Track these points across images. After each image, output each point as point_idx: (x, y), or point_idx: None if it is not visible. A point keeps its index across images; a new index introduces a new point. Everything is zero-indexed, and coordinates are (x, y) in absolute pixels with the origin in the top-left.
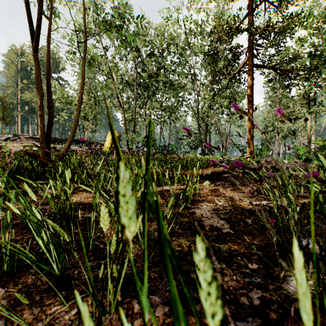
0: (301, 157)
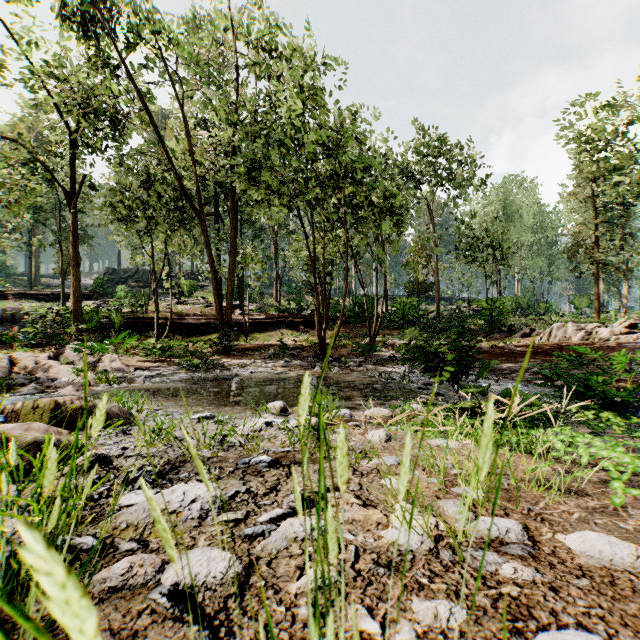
0: None
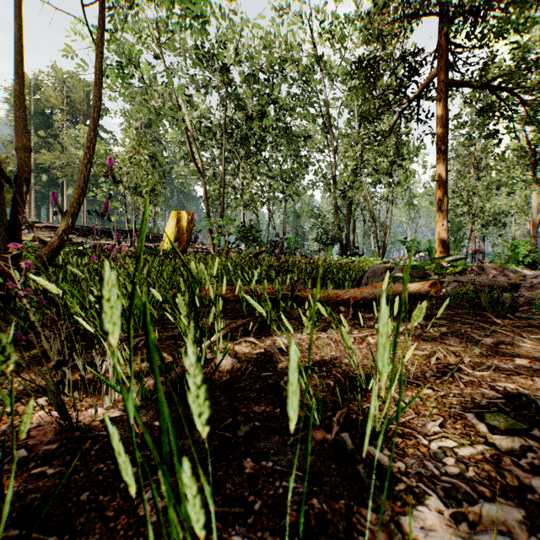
0: (523, 260)
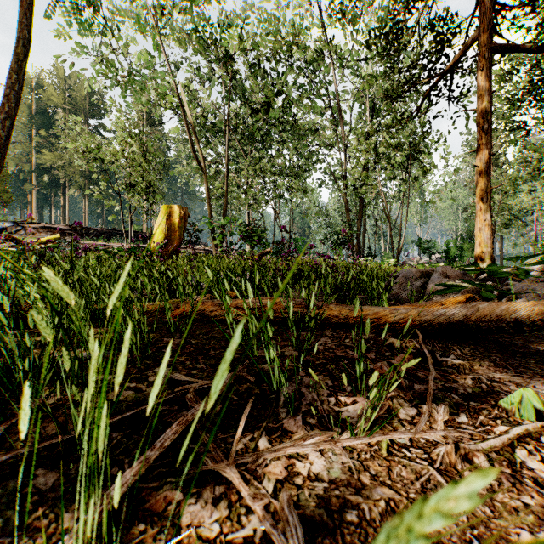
0: None
